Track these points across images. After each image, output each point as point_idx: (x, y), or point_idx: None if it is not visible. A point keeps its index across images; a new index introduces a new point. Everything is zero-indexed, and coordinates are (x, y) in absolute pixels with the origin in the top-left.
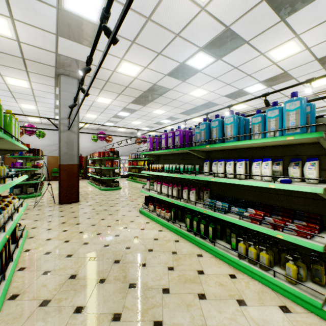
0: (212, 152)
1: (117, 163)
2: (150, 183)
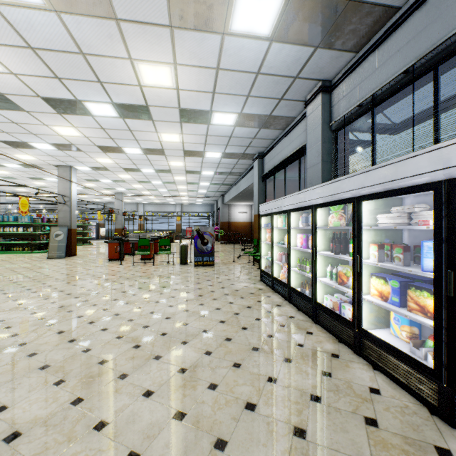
0: (4, 224)
1: None
2: None
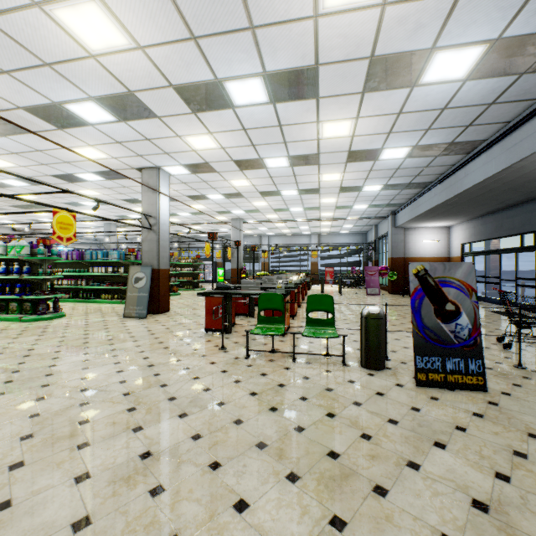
0: (95, 263)
1: None
2: None
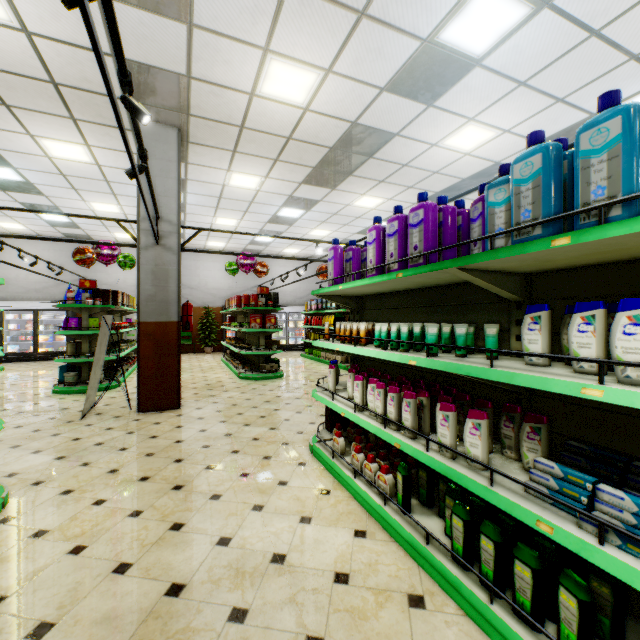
0: (550, 277)
1: (275, 320)
2: (348, 365)
